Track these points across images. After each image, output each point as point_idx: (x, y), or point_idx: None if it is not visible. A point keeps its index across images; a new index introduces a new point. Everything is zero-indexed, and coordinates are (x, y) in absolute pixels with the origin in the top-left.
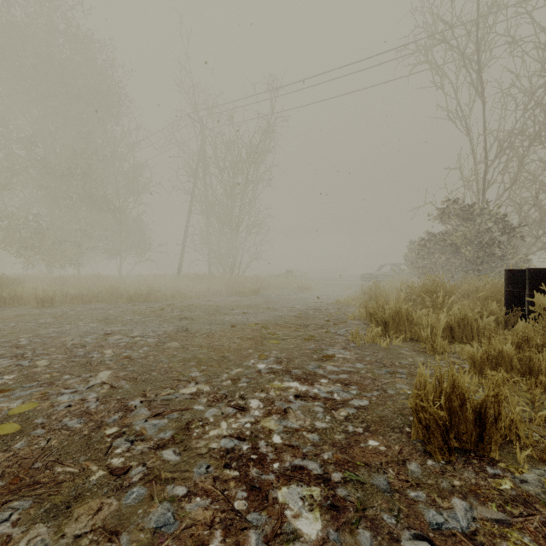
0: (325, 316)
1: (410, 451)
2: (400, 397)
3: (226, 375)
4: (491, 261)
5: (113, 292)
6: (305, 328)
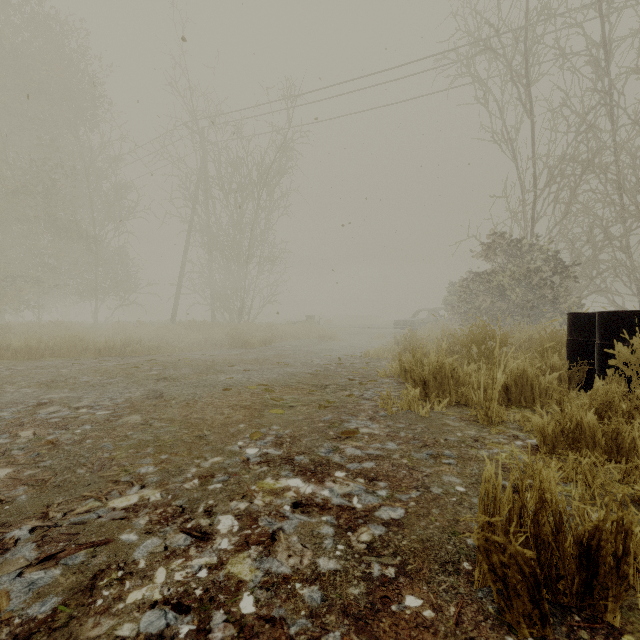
0: (349, 372)
1: (475, 618)
2: (450, 499)
3: (194, 470)
4: (542, 305)
5: (75, 344)
6: (323, 389)
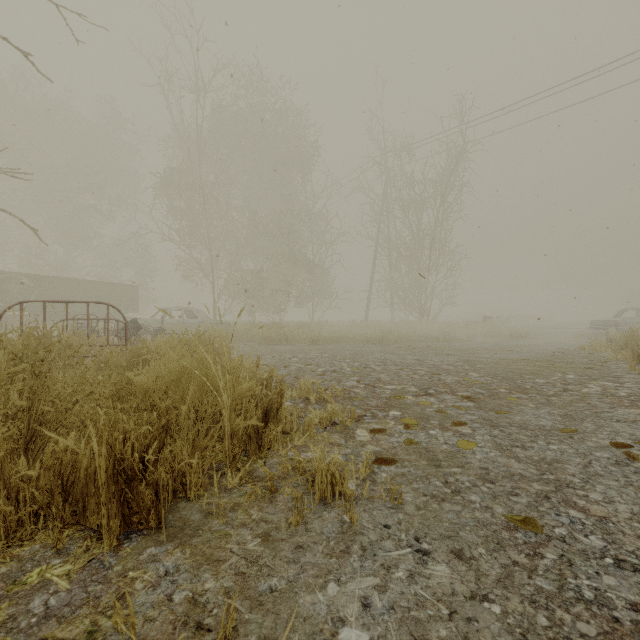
0: (581, 357)
1: None
2: None
3: (553, 378)
4: None
5: (354, 335)
6: (573, 363)
